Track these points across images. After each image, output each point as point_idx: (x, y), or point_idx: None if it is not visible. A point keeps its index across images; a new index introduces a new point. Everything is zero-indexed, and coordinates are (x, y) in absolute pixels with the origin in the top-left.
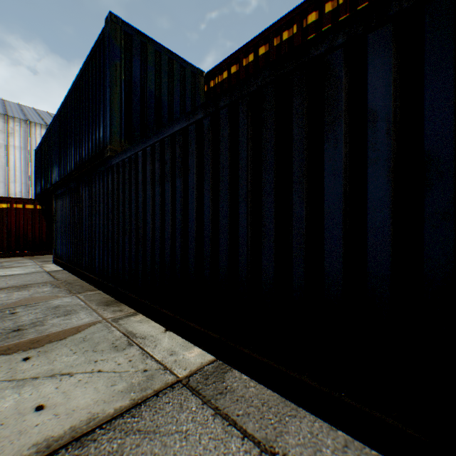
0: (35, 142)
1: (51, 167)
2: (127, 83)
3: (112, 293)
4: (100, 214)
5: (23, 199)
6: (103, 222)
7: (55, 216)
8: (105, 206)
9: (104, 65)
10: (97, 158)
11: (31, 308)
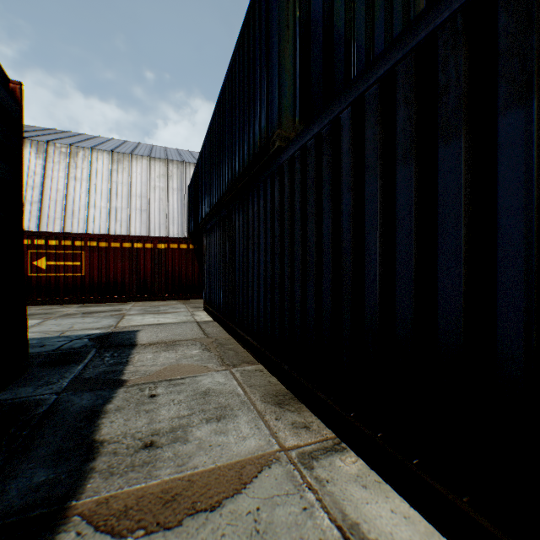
0: (188, 182)
1: (201, 199)
2: (302, 23)
3: (280, 376)
4: (259, 247)
5: (177, 238)
6: (264, 259)
7: (205, 256)
8: (267, 235)
9: (266, 13)
10: (255, 163)
11: (174, 389)
